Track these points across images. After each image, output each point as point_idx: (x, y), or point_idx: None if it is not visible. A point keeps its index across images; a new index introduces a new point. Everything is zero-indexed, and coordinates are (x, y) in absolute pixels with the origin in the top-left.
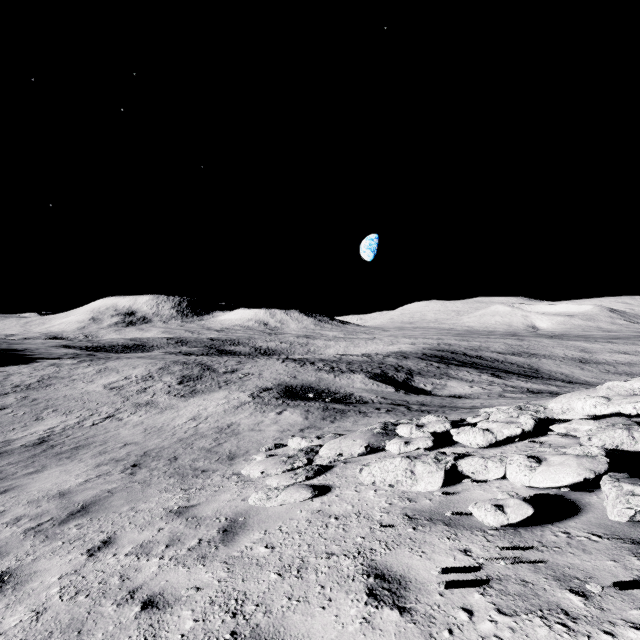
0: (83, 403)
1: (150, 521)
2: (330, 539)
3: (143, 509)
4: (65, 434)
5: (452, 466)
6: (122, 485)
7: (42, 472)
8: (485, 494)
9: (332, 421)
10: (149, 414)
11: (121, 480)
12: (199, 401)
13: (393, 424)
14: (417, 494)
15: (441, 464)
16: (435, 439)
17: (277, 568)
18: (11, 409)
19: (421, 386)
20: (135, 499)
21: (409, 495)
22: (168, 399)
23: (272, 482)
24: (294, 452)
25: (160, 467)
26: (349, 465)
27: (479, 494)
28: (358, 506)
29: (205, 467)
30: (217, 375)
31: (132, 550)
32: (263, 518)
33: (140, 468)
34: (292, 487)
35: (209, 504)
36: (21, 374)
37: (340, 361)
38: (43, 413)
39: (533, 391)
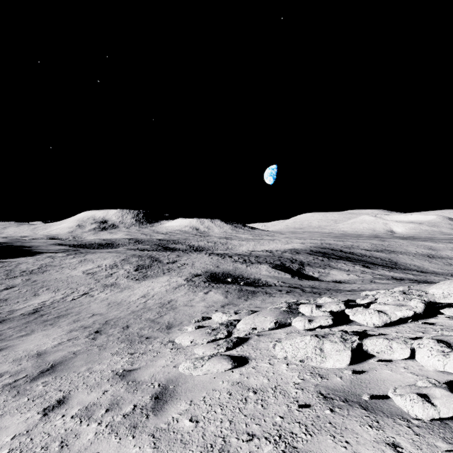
0: (67, 284)
1: (99, 382)
2: (250, 416)
3: (96, 370)
4: (52, 306)
5: (358, 345)
6: (85, 348)
7: (30, 335)
8: (394, 375)
9: (245, 299)
10: (113, 292)
11: (85, 344)
12: (148, 283)
13: (296, 304)
14: (327, 370)
15: (347, 343)
16: (334, 318)
17: (200, 448)
18: (18, 287)
19: (310, 274)
20: (92, 360)
21: (319, 371)
22: (127, 281)
23: (199, 351)
24: (217, 325)
25: (115, 334)
26: (262, 338)
27: (388, 374)
28: (273, 380)
29: (149, 334)
30: (162, 265)
31: (78, 412)
32: (190, 387)
33: (100, 334)
34: (215, 358)
35: (147, 369)
36: (27, 263)
37: (250, 255)
38: (39, 291)
39: (396, 278)
